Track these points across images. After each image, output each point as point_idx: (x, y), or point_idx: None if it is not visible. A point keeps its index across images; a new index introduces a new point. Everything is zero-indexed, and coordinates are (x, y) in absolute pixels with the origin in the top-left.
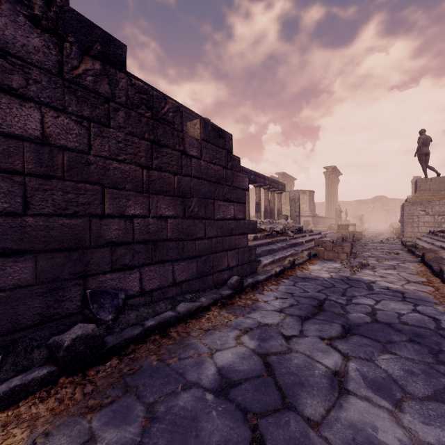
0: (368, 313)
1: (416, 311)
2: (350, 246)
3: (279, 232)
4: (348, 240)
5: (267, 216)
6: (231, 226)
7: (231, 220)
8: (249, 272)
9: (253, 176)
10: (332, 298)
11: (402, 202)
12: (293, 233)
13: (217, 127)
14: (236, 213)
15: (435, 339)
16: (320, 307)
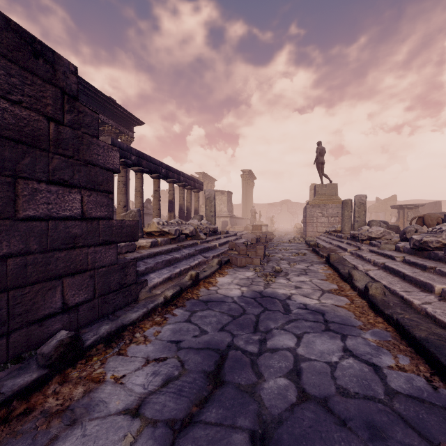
0: (290, 374)
1: (349, 353)
2: (264, 249)
3: (188, 235)
4: (261, 241)
5: (182, 216)
6: (75, 230)
7: (75, 219)
8: (121, 303)
9: (165, 169)
10: (239, 343)
11: (302, 206)
12: (205, 236)
13: (26, 31)
14: (89, 207)
15: (401, 437)
16: (218, 373)
